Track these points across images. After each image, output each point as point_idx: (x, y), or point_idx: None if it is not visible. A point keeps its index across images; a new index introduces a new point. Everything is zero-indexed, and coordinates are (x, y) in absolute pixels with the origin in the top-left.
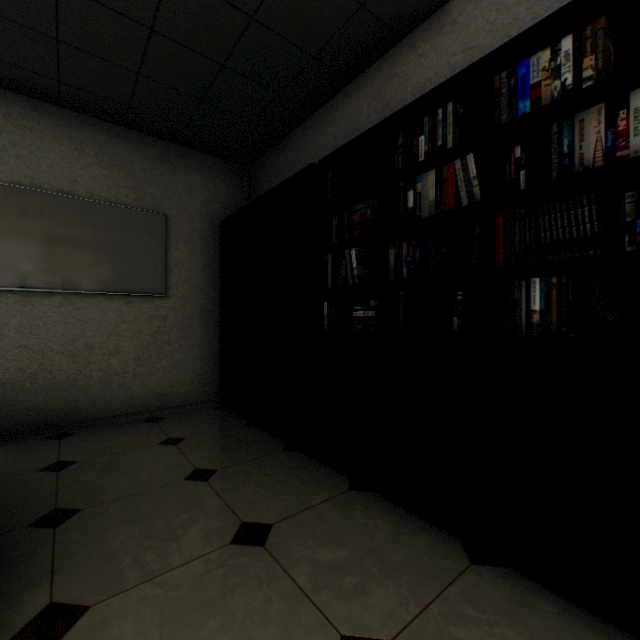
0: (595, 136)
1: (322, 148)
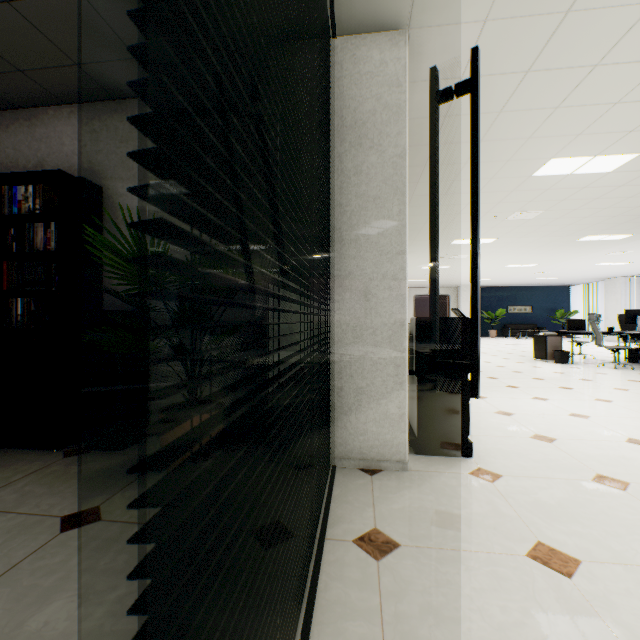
0: (42, 236)
1: None
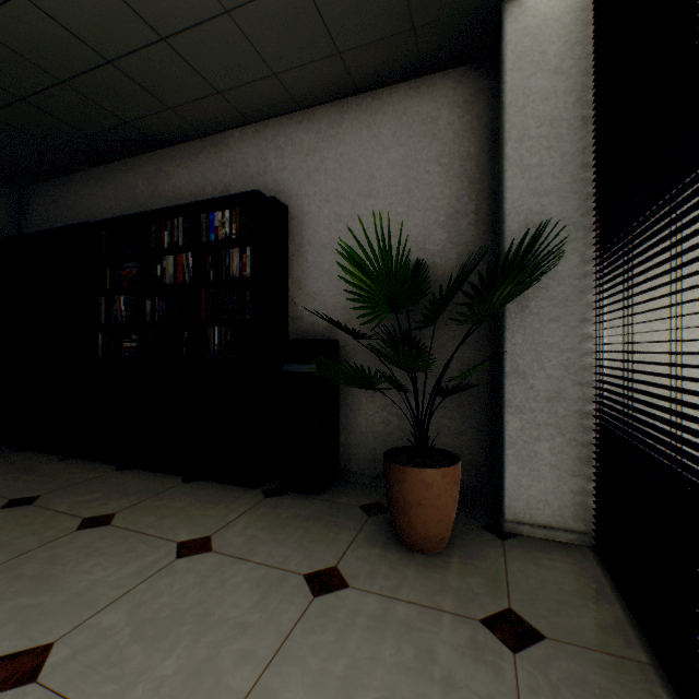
0: (237, 262)
1: (104, 201)
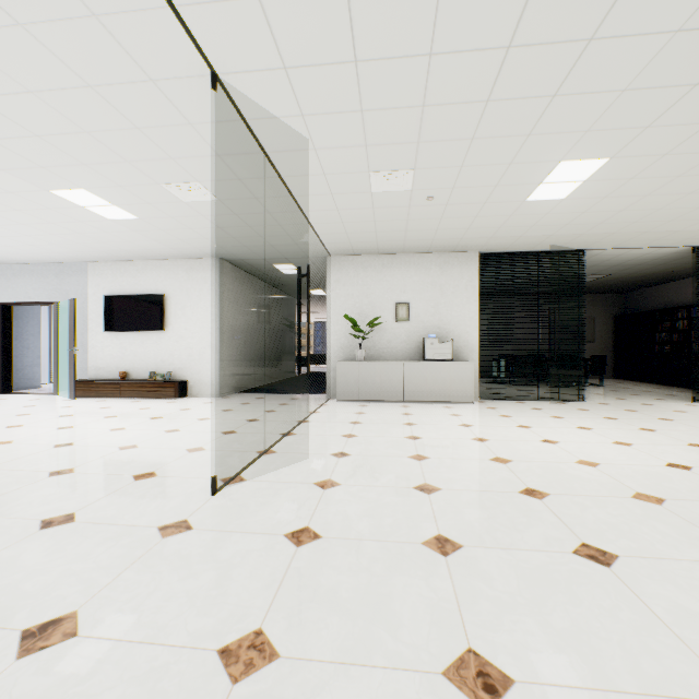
0: None
1: (656, 298)
